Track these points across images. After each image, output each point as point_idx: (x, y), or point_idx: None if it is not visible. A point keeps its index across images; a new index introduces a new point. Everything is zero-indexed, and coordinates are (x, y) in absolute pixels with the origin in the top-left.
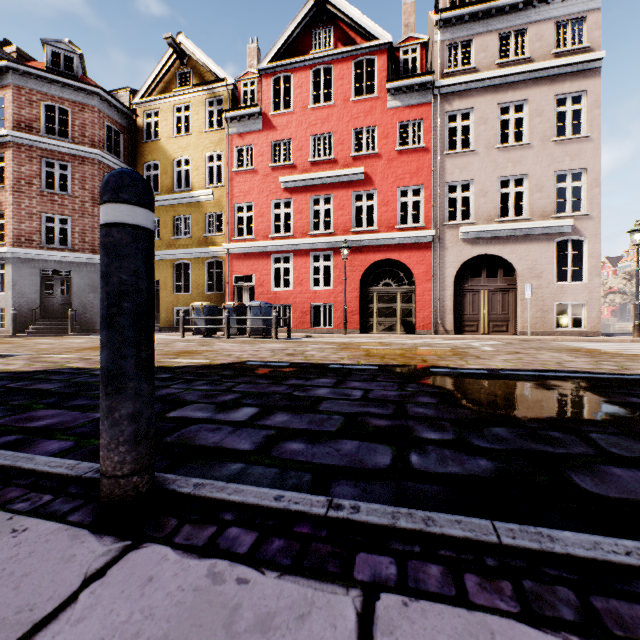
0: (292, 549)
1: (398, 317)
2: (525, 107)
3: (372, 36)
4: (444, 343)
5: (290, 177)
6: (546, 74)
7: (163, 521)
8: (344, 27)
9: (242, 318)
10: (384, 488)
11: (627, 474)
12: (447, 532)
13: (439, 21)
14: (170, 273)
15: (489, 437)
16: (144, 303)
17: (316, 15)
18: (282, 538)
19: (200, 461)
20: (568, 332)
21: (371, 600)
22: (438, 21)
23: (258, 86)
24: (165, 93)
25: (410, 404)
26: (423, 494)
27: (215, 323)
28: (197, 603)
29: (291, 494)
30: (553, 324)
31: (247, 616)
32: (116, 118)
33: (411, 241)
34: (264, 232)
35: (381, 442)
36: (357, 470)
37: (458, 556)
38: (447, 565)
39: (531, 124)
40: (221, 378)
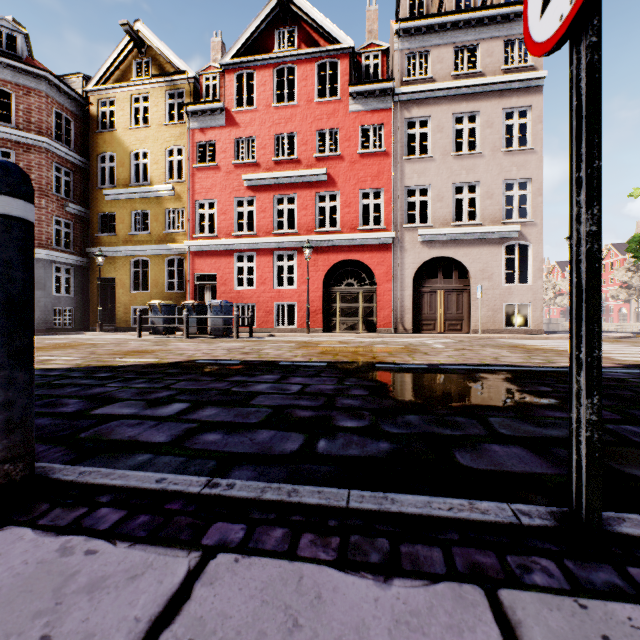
0: (154, 523)
1: (360, 316)
2: (477, 118)
3: (335, 40)
4: (401, 341)
5: (253, 175)
6: (496, 88)
7: (34, 506)
8: (308, 28)
9: (202, 317)
10: (281, 470)
11: (503, 450)
12: (304, 501)
13: (399, 30)
14: (127, 270)
15: (400, 423)
16: (18, 293)
17: (280, 14)
18: (149, 515)
19: (108, 454)
20: (515, 330)
21: (207, 559)
22: (398, 30)
23: (221, 81)
24: (122, 82)
25: (341, 396)
26: (315, 474)
27: (174, 322)
28: (36, 573)
29: (175, 476)
30: (502, 323)
31: (81, 580)
32: (67, 105)
33: (372, 242)
34: (227, 230)
35: (297, 431)
36: (262, 456)
37: (306, 520)
38: (292, 528)
39: (483, 135)
40: (163, 376)
